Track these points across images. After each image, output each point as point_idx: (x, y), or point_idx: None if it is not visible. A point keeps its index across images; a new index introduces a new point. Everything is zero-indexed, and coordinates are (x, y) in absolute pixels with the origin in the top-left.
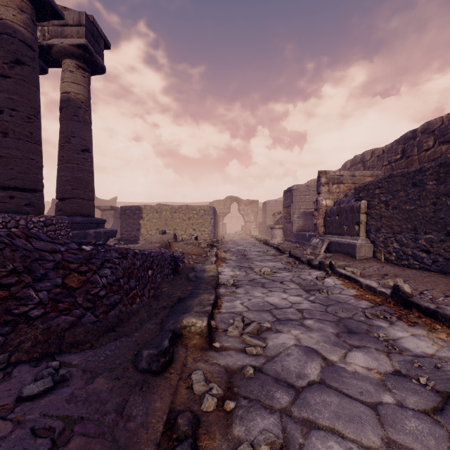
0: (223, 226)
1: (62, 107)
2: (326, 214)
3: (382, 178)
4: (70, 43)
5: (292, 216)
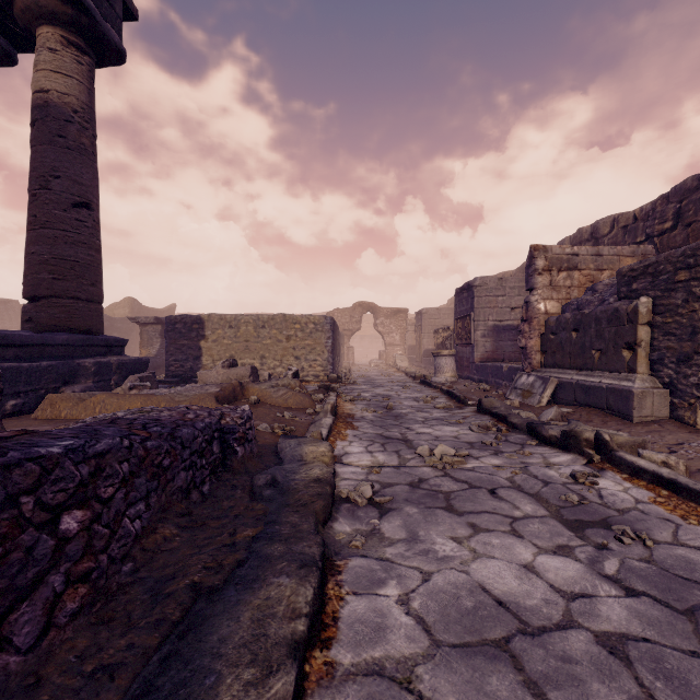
0: (350, 352)
1: (34, 120)
2: (547, 328)
3: (698, 246)
4: None
5: (472, 333)
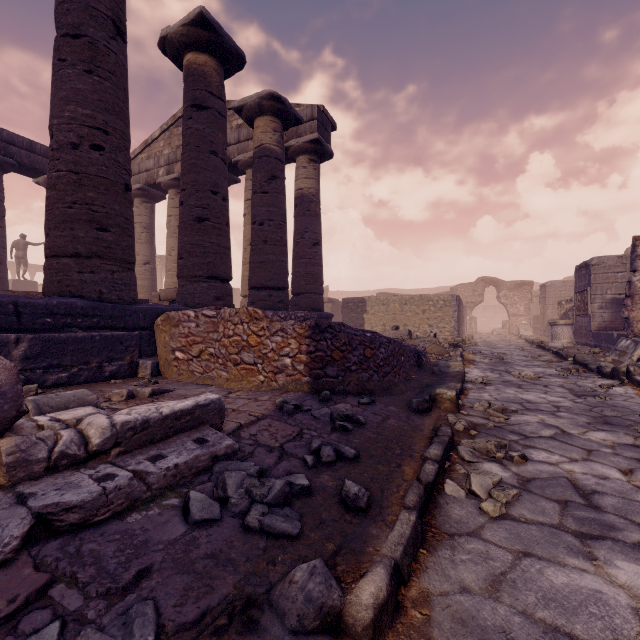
0: (472, 322)
1: (296, 205)
2: None
3: None
4: (305, 140)
5: (588, 305)
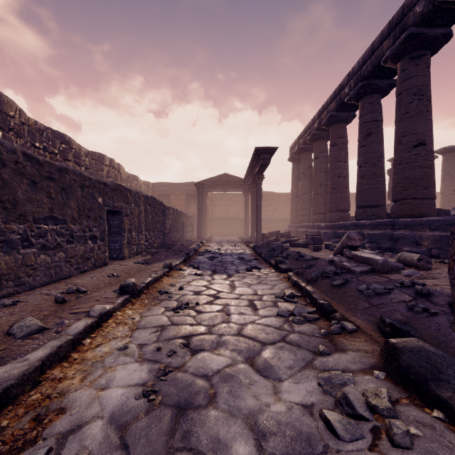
0: None
1: None
2: None
3: None
4: None
5: None
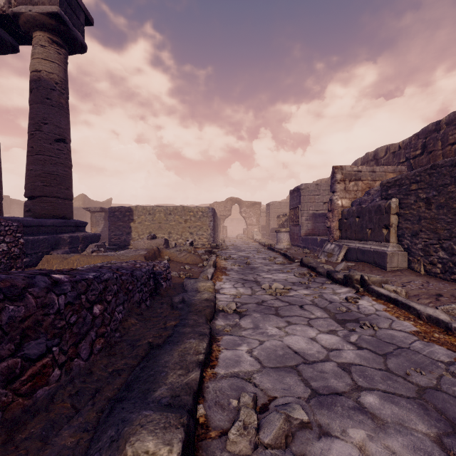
0: (224, 229)
1: (31, 89)
2: (343, 215)
3: (422, 170)
4: (40, 11)
5: (299, 218)
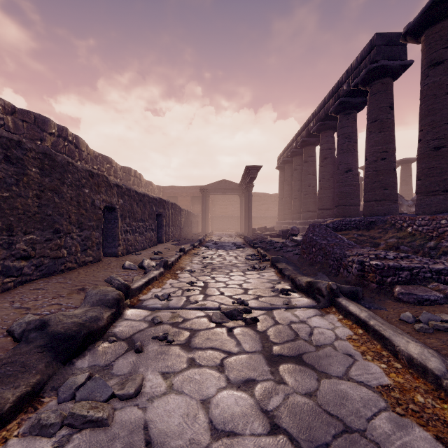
0: None
1: None
2: None
3: None
4: None
5: None
